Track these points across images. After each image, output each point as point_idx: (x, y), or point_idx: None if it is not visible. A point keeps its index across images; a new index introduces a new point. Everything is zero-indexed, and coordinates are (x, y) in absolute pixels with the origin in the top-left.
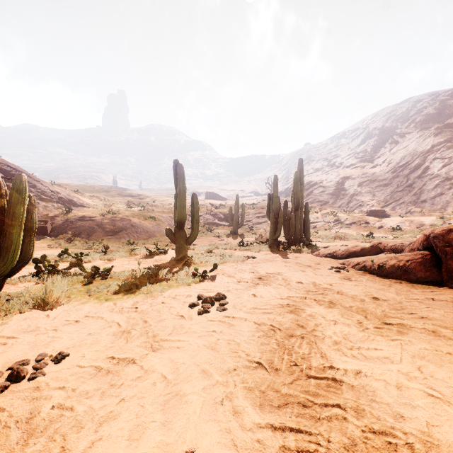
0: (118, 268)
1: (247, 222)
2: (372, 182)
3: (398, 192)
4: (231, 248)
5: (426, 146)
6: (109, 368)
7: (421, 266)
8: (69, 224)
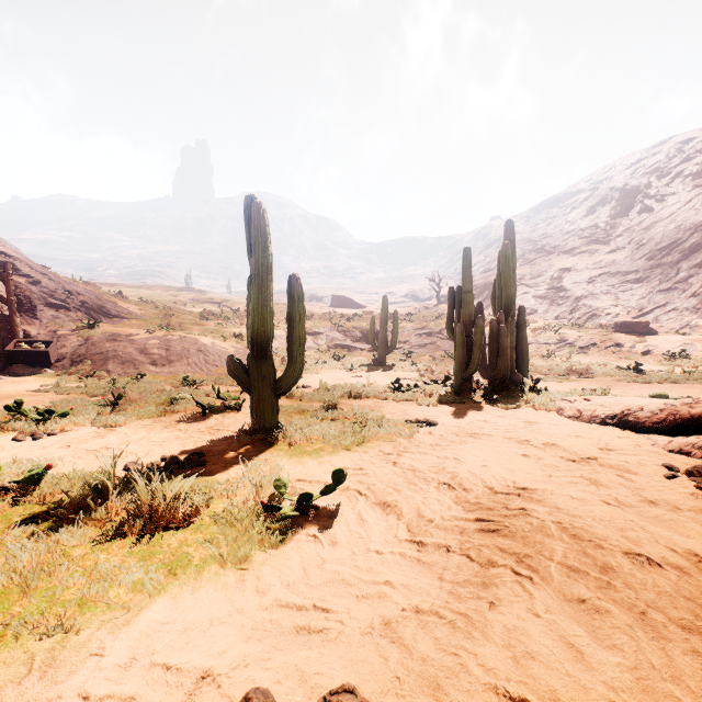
0: (105, 455)
1: (401, 344)
2: (612, 276)
3: (661, 293)
4: (377, 396)
5: None
6: None
7: None
8: (89, 346)
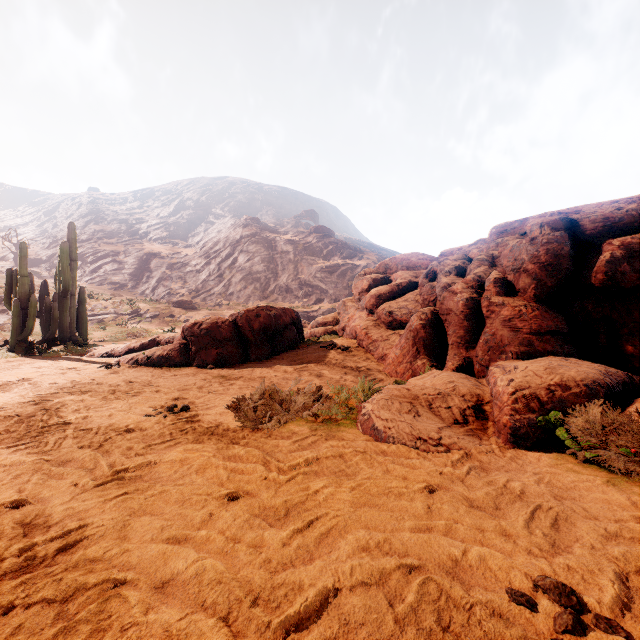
0: None
1: None
2: (185, 265)
3: (210, 282)
4: None
5: (237, 236)
6: None
7: (179, 353)
8: None
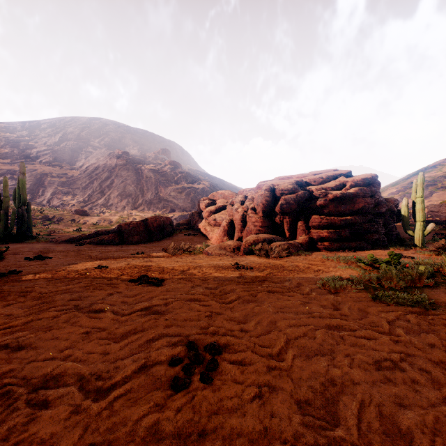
0: None
1: None
2: (73, 183)
3: (94, 196)
4: None
5: (112, 164)
6: (43, 267)
7: (117, 238)
8: None
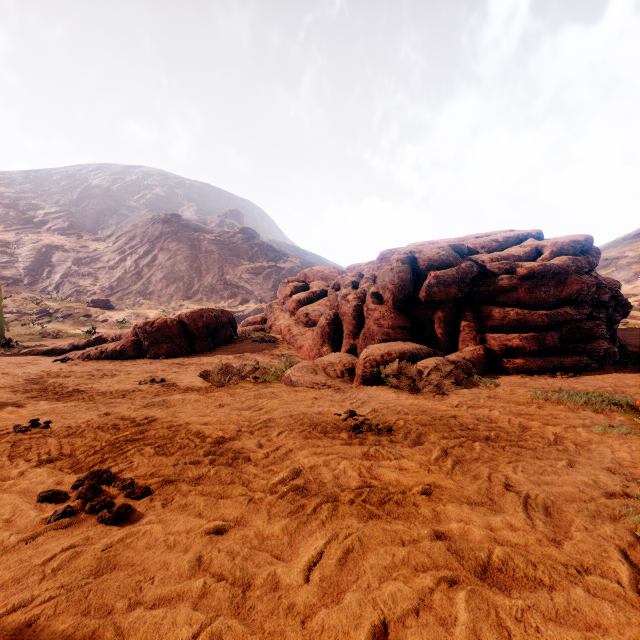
0: None
1: None
2: (95, 261)
3: (126, 280)
4: None
5: (156, 232)
6: None
7: (131, 347)
8: None
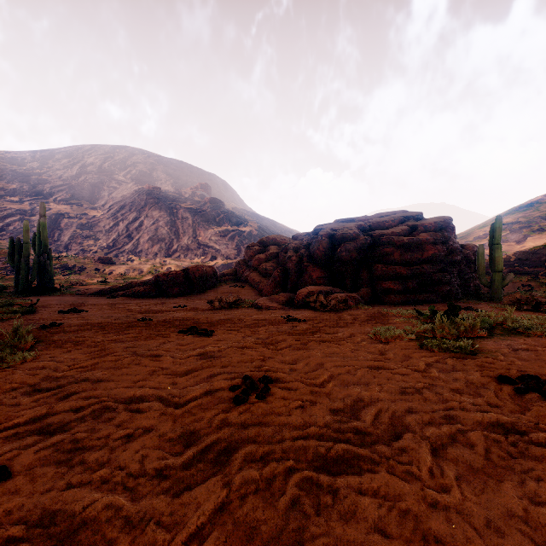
0: None
1: None
2: (94, 225)
3: (120, 241)
4: None
5: (141, 202)
6: (82, 320)
7: (155, 290)
8: None
